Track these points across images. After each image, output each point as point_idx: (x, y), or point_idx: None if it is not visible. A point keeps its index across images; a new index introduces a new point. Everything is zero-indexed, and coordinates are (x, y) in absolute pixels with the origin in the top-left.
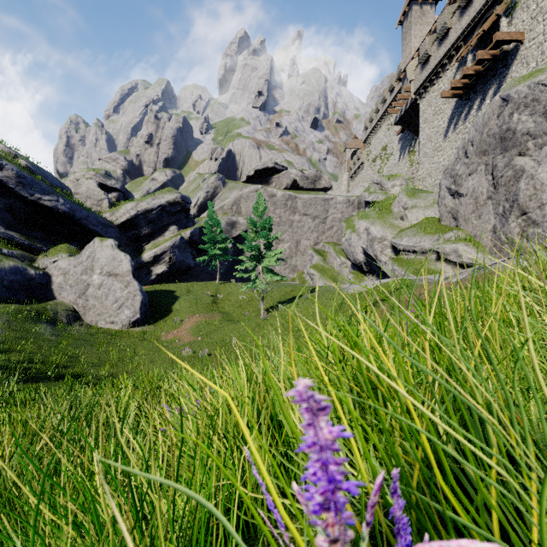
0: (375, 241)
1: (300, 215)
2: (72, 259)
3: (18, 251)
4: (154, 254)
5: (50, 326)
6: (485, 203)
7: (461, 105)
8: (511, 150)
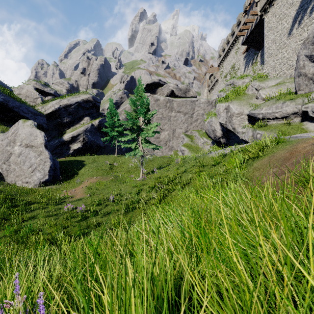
0: (233, 116)
1: (175, 112)
2: (1, 135)
3: None
4: (71, 135)
5: None
6: None
7: (307, 2)
8: None
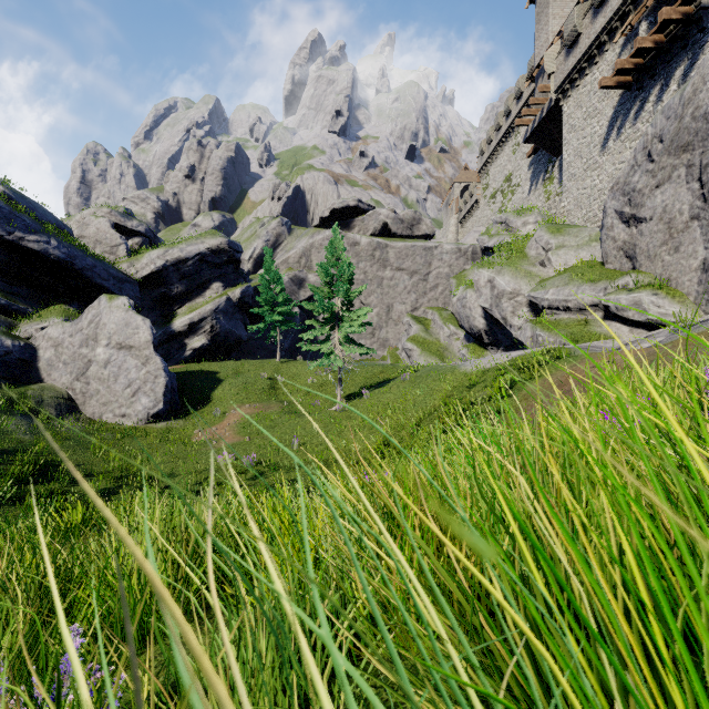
0: (503, 297)
1: (392, 270)
2: (67, 325)
3: None
4: (189, 321)
5: (27, 421)
6: (686, 227)
7: (630, 99)
8: None
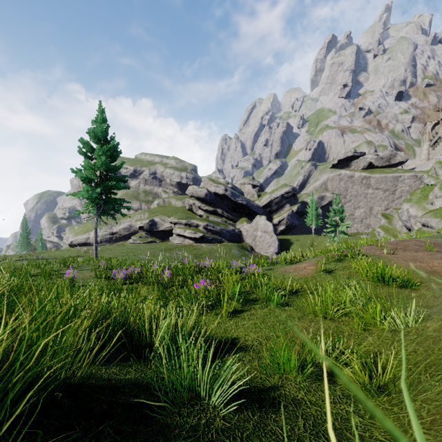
0: (411, 217)
1: (373, 189)
2: (249, 225)
3: (231, 222)
4: (278, 220)
5: (248, 252)
6: None
7: None
8: None
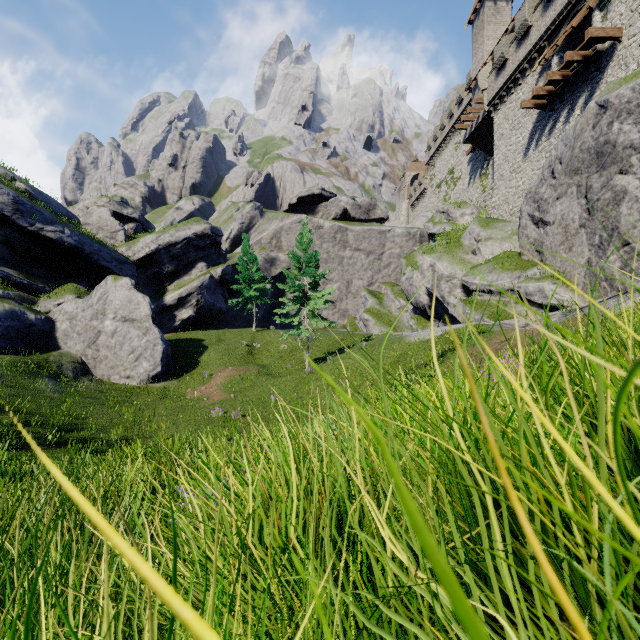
0: (442, 280)
1: (351, 251)
2: (80, 301)
3: (15, 292)
4: (178, 296)
5: (53, 382)
6: (576, 233)
7: (545, 117)
8: (610, 168)
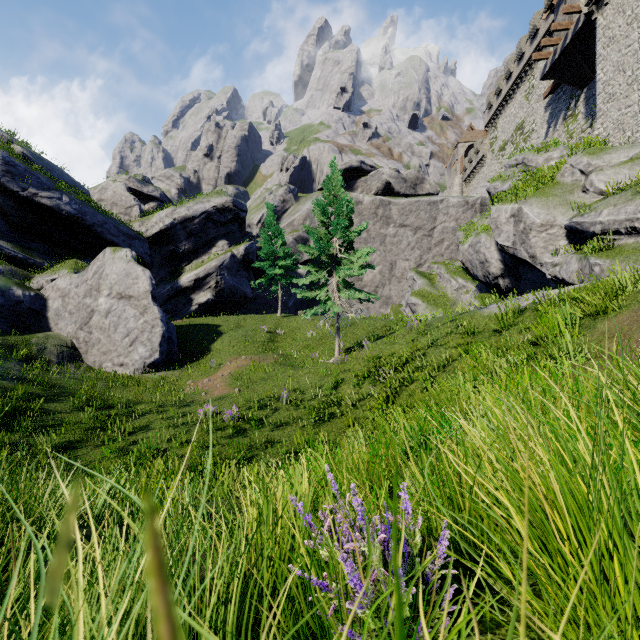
0: (532, 231)
1: (395, 227)
2: (75, 276)
3: (6, 266)
4: (195, 276)
5: (21, 367)
6: None
7: None
8: None
